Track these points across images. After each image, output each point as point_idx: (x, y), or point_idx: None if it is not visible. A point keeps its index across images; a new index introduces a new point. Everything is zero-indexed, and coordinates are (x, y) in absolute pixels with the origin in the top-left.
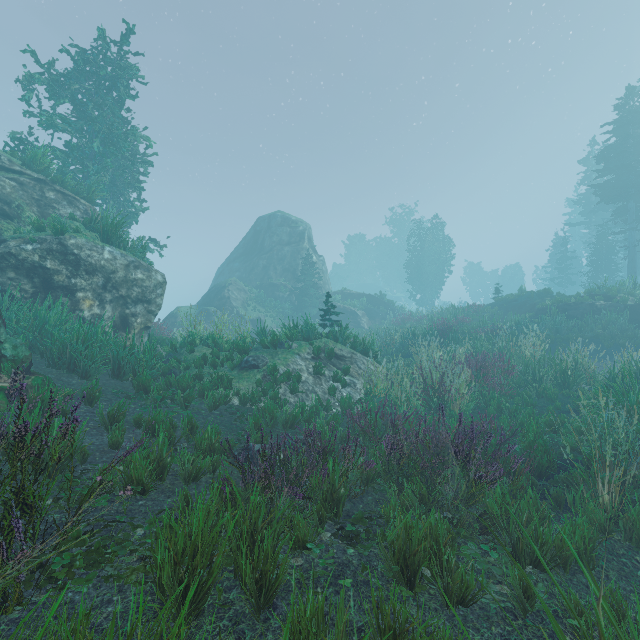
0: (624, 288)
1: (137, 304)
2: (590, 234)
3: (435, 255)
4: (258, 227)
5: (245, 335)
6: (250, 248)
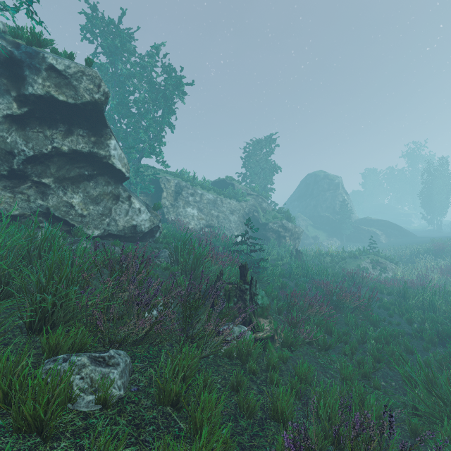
0: None
1: (296, 239)
2: None
3: (442, 186)
4: (307, 180)
5: (309, 245)
6: (303, 193)
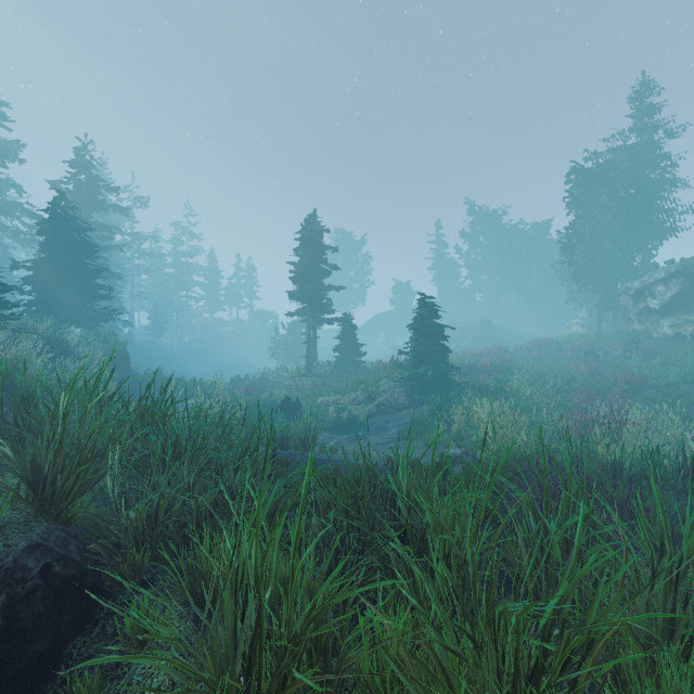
0: None
1: None
2: None
3: None
4: None
5: None
6: None
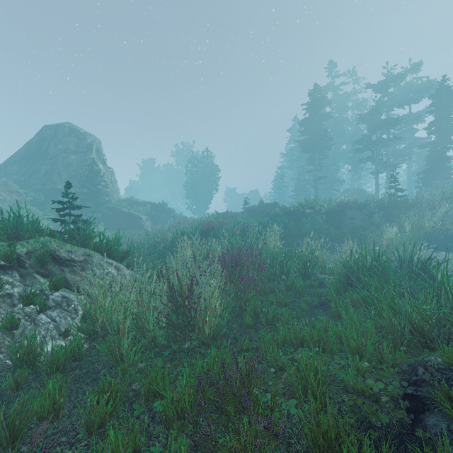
0: (319, 202)
1: None
2: (294, 173)
3: (206, 178)
4: (43, 134)
5: None
6: (33, 153)
